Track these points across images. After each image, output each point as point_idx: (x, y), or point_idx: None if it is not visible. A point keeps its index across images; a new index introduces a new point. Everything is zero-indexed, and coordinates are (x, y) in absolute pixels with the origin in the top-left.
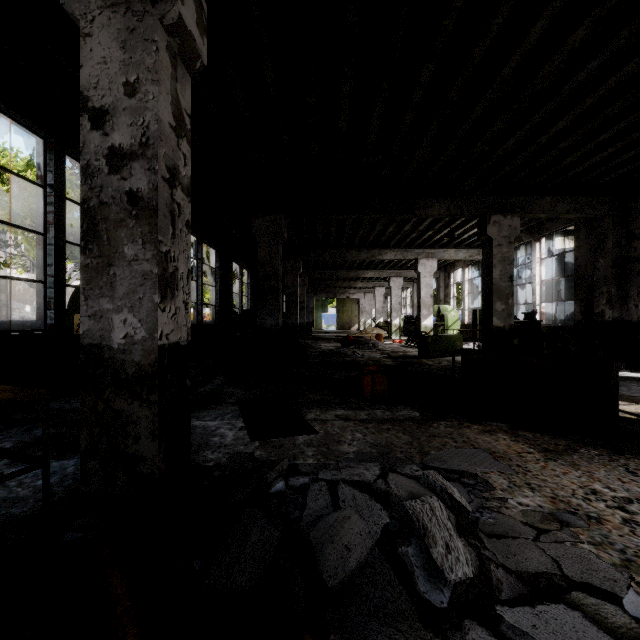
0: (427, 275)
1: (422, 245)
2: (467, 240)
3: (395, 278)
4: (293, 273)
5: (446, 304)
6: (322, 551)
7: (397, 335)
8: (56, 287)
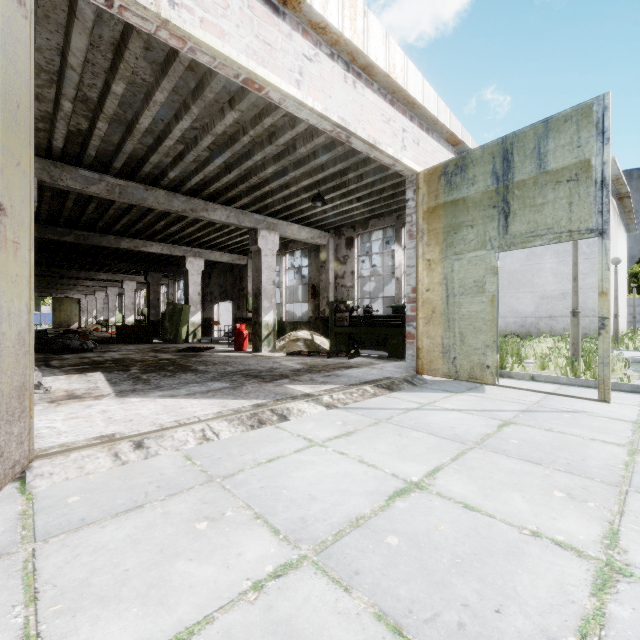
0: (130, 291)
1: (127, 272)
2: None
3: (112, 288)
4: None
5: None
6: (71, 345)
7: (114, 329)
8: None
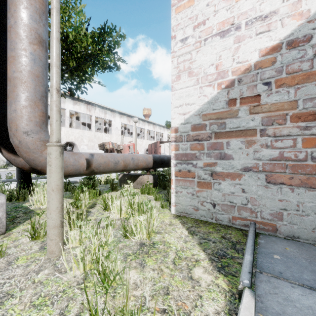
0: None
1: None
2: None
3: None
4: None
5: None
6: None
7: None
8: None
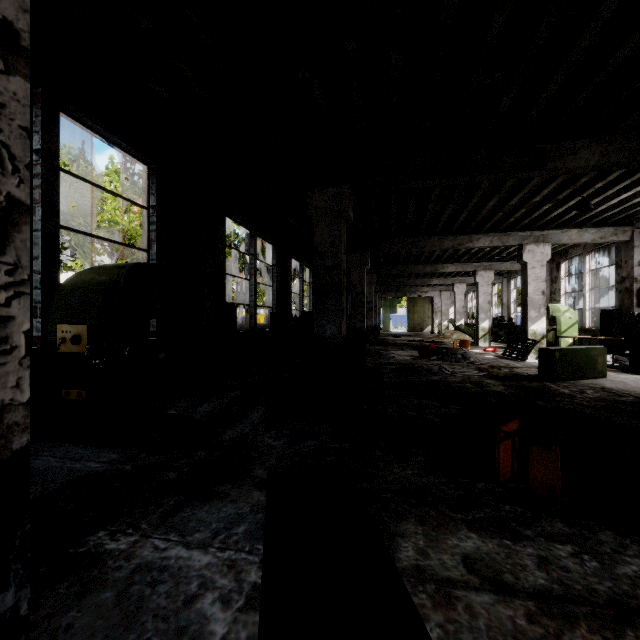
0: (536, 265)
1: (529, 226)
2: (600, 215)
3: (483, 272)
4: (360, 268)
5: (553, 303)
6: None
7: (486, 341)
8: (44, 287)
